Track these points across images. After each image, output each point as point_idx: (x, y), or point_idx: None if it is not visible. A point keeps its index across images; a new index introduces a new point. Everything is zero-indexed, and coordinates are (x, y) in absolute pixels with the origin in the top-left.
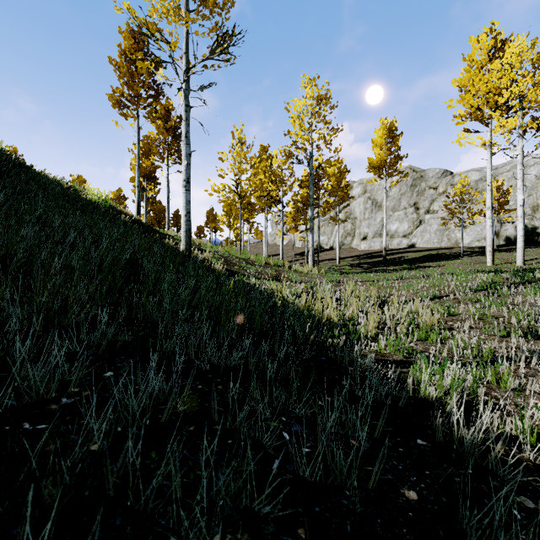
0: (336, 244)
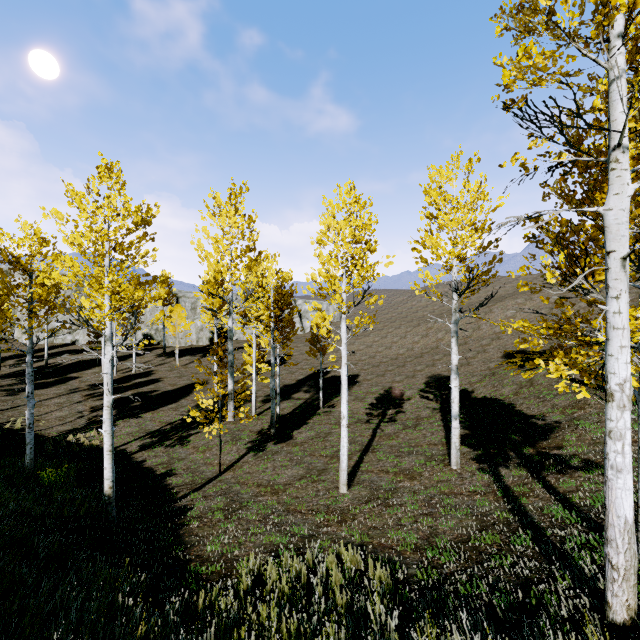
0: None
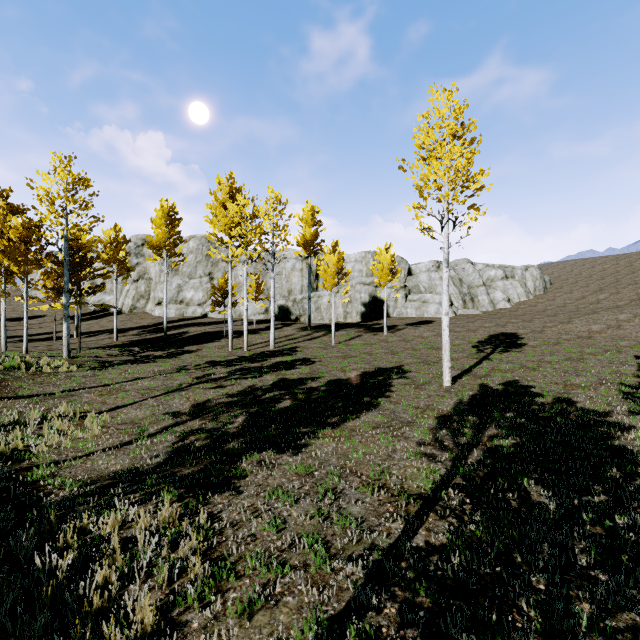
0: (126, 307)
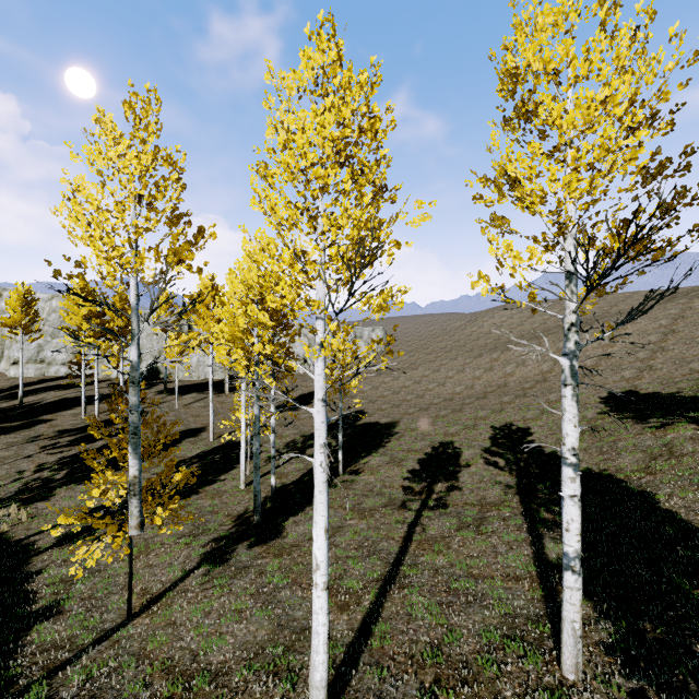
0: None
